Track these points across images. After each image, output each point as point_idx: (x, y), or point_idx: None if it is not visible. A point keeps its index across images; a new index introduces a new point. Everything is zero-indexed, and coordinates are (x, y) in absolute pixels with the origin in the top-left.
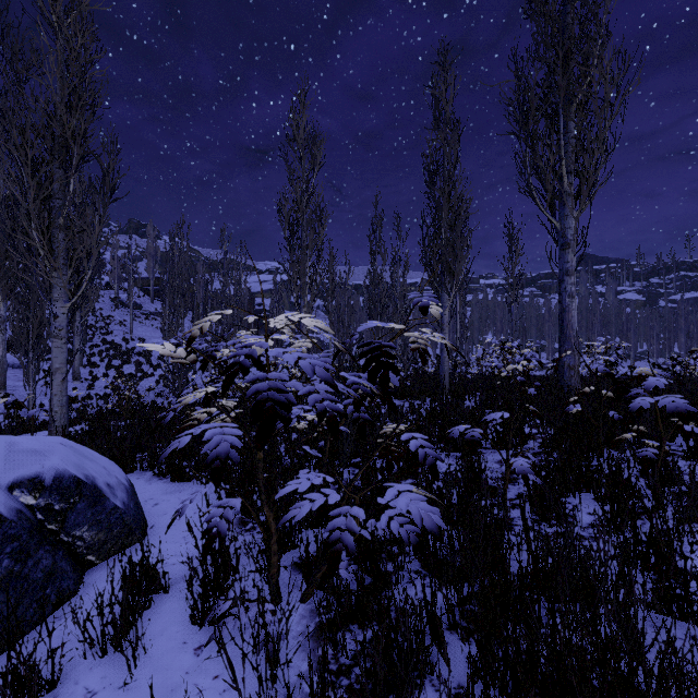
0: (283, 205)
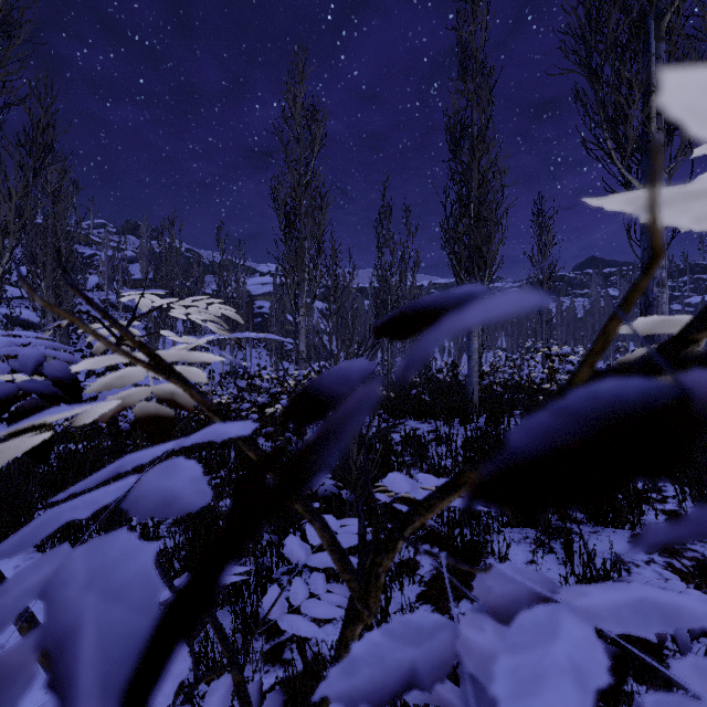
0: (277, 190)
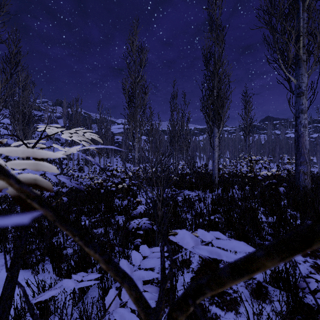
0: (125, 84)
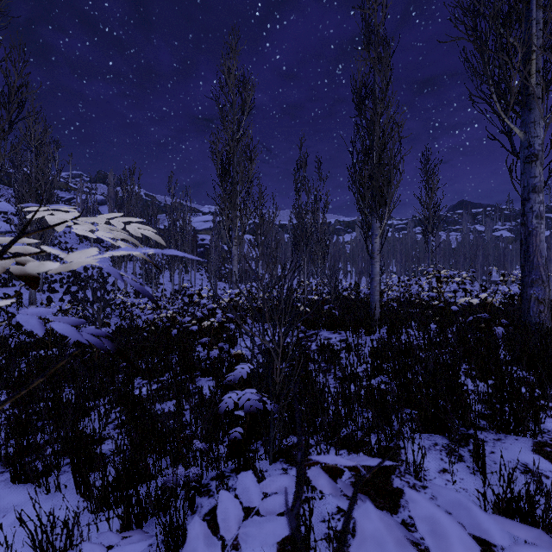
0: (215, 144)
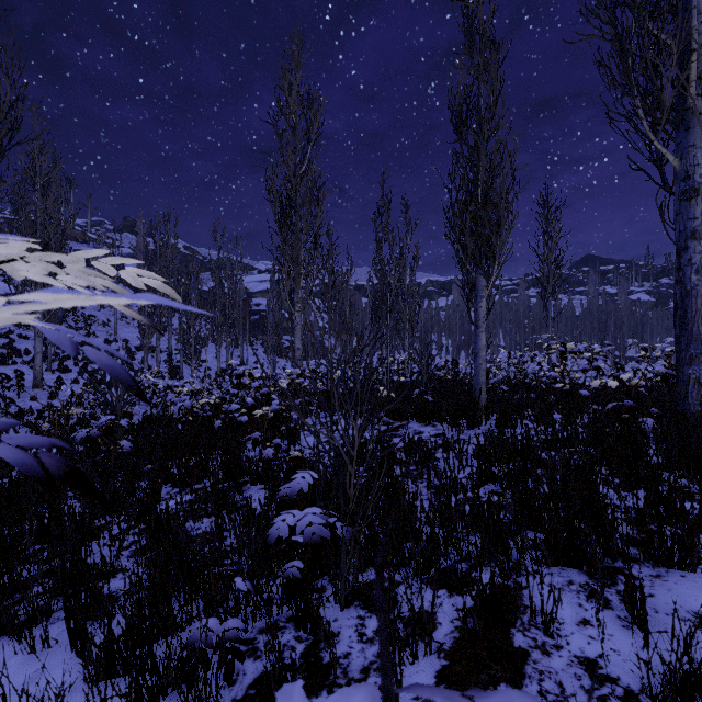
0: (272, 180)
